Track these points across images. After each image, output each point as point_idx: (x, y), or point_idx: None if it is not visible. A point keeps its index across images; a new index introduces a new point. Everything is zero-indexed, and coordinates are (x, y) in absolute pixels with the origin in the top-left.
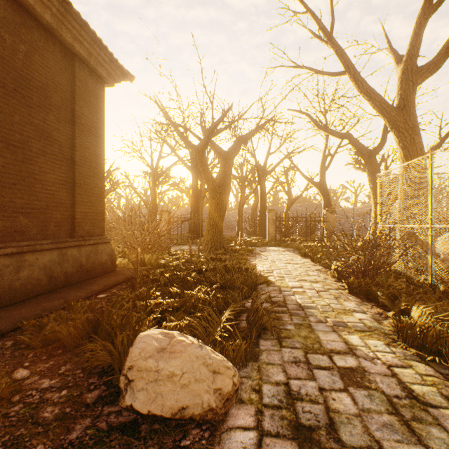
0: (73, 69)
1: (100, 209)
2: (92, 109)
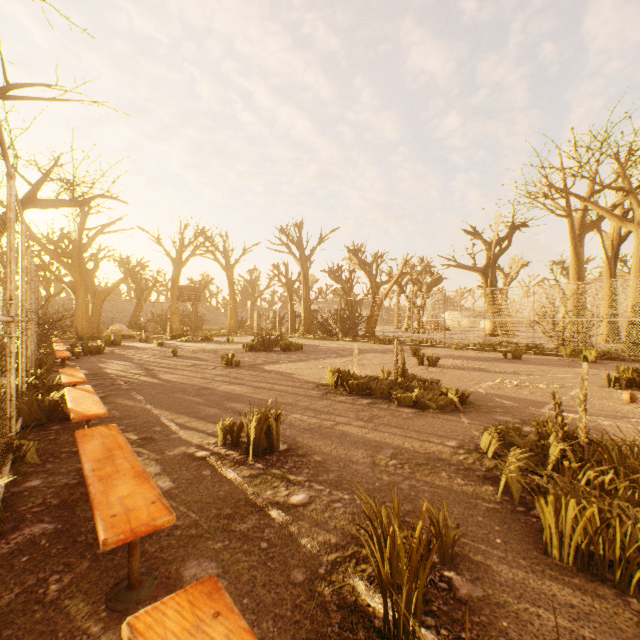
0: None
1: None
2: None
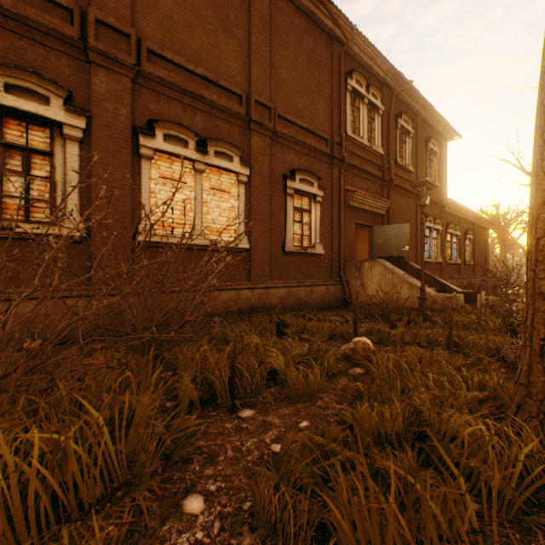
0: (484, 232)
1: (487, 267)
2: (487, 240)
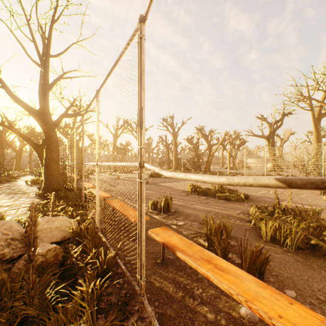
0: None
1: None
2: None
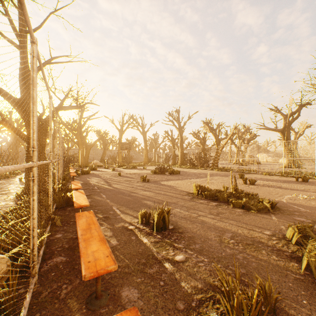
0: None
1: None
2: None
